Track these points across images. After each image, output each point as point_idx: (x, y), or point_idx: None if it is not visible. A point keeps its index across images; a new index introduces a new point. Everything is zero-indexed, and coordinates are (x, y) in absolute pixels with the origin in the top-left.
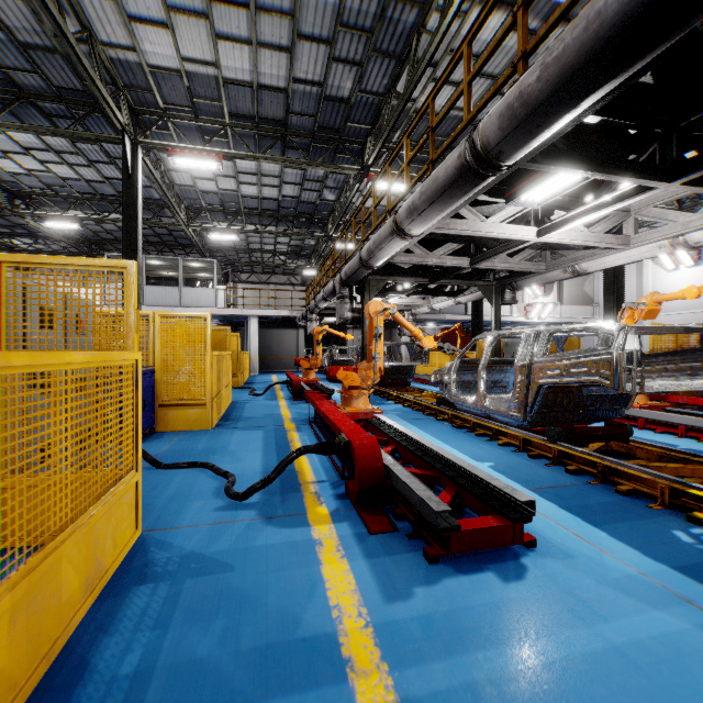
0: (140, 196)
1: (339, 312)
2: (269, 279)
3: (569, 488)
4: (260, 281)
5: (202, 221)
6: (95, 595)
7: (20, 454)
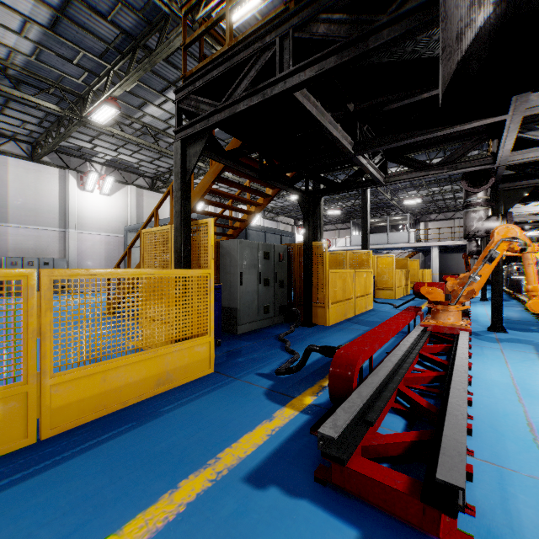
0: (368, 201)
1: (468, 248)
2: (454, 215)
3: (523, 321)
4: (446, 218)
5: (400, 193)
6: (366, 310)
7: (359, 282)
